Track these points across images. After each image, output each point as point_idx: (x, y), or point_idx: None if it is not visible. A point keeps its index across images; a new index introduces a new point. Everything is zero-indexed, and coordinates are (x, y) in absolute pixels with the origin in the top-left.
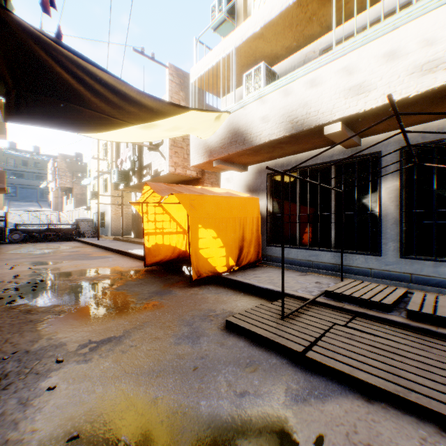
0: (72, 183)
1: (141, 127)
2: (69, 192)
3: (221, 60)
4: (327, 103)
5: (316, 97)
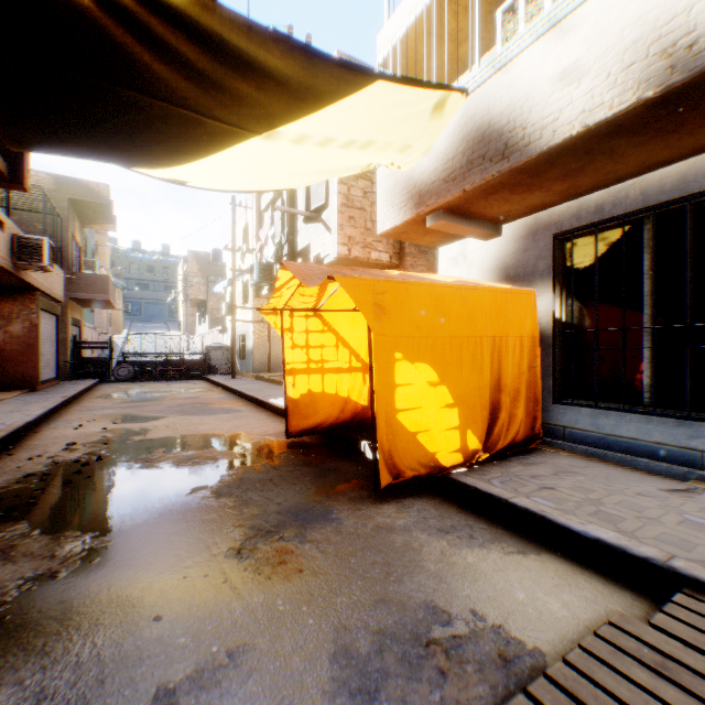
0: (205, 293)
1: (271, 142)
2: (202, 307)
3: None
4: None
5: None
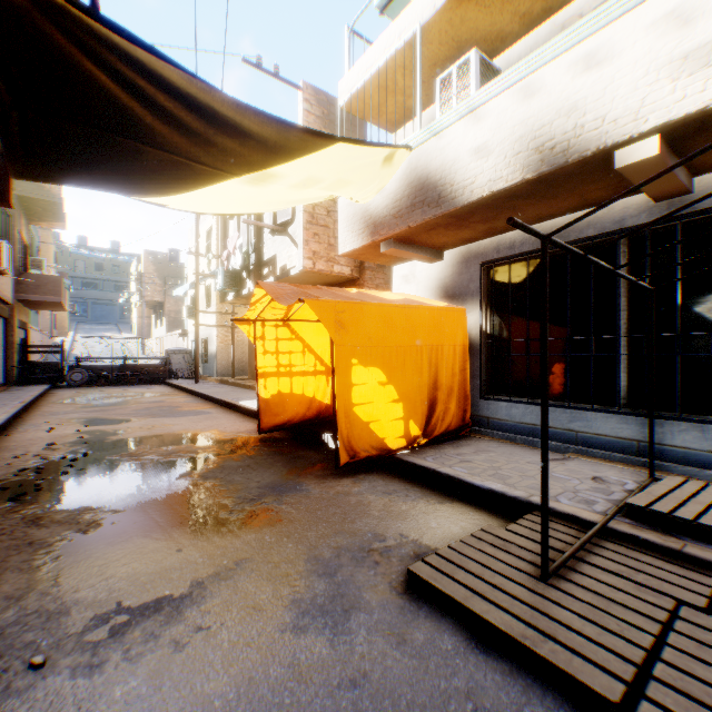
0: (162, 295)
1: (249, 182)
2: (158, 309)
3: (395, 54)
4: (626, 98)
5: (597, 89)
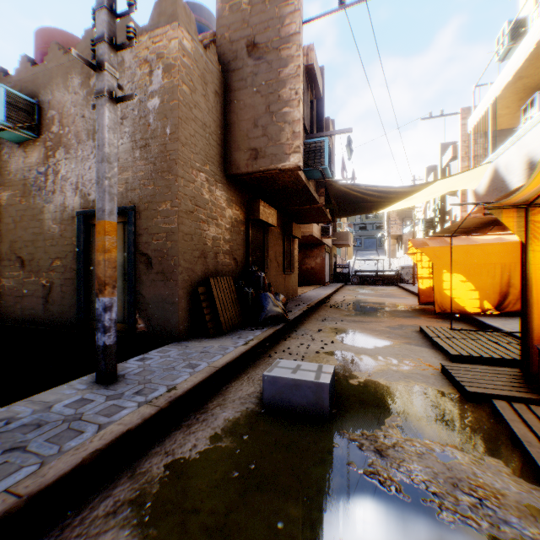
0: (401, 230)
1: (404, 201)
2: (398, 239)
3: (487, 109)
4: None
5: None
